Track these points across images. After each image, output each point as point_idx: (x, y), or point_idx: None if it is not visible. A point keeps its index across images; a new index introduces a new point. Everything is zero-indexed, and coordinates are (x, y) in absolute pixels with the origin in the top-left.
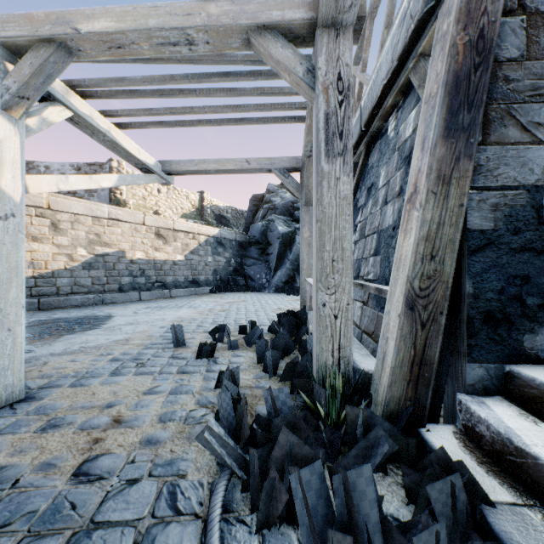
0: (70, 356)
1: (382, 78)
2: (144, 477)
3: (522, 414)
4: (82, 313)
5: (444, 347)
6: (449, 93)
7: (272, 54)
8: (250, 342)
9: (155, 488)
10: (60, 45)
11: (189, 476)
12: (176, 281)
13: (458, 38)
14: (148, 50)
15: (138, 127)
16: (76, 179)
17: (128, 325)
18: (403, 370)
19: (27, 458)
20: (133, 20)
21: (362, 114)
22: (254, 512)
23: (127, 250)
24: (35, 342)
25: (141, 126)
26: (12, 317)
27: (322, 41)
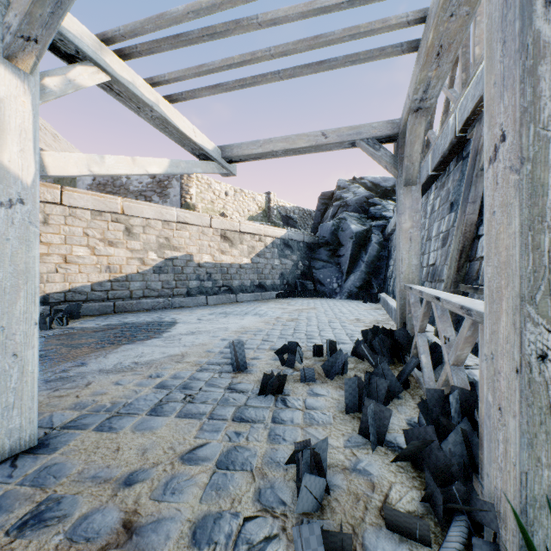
0: (117, 375)
1: None
2: None
3: None
4: (149, 317)
5: None
6: None
7: None
8: (330, 372)
9: None
10: None
11: None
12: (242, 285)
13: None
14: None
15: (190, 98)
16: (114, 161)
17: (189, 334)
18: None
19: None
20: None
21: None
22: None
23: (195, 253)
24: (93, 351)
25: (193, 94)
26: (19, 338)
27: None
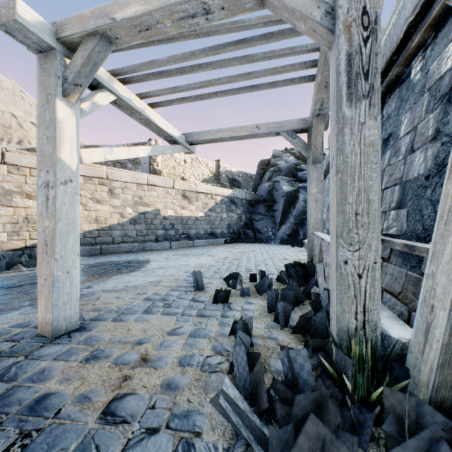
0: (116, 293)
1: (407, 16)
2: (162, 428)
3: None
4: (128, 257)
5: None
6: None
7: (286, 4)
8: (260, 291)
9: (171, 444)
10: (102, 36)
11: (204, 435)
12: (198, 234)
13: None
14: (170, 27)
15: (166, 105)
16: (118, 151)
17: (160, 268)
18: None
19: (71, 387)
20: (157, 0)
21: None
22: None
23: (161, 209)
24: (94, 279)
25: (168, 103)
26: (70, 262)
27: None
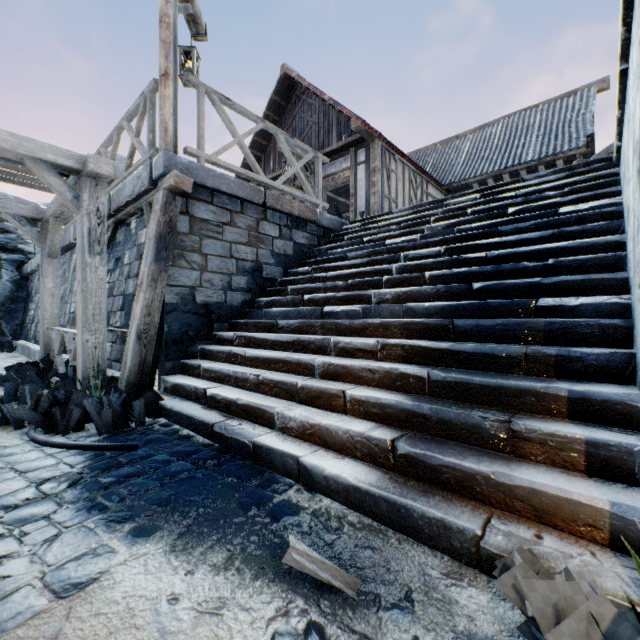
0: None
1: (127, 195)
2: None
3: (183, 376)
4: None
5: (157, 356)
6: (157, 242)
7: (47, 179)
8: None
9: None
10: None
11: (1, 441)
12: None
13: (162, 219)
14: None
15: None
16: None
17: None
18: (136, 368)
19: None
20: None
21: (112, 202)
22: (58, 435)
23: None
24: None
25: None
26: None
27: (87, 185)
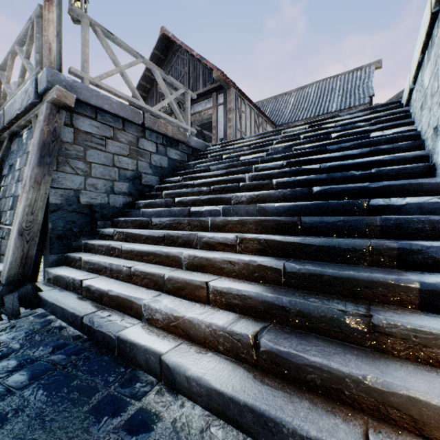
0: None
1: (17, 109)
2: None
3: (66, 268)
4: None
5: (40, 250)
6: (41, 148)
7: None
8: None
9: None
10: None
11: None
12: None
13: (45, 128)
14: None
15: None
16: None
17: None
18: (17, 262)
19: None
20: None
21: (5, 115)
22: None
23: None
24: None
25: None
26: None
27: None
